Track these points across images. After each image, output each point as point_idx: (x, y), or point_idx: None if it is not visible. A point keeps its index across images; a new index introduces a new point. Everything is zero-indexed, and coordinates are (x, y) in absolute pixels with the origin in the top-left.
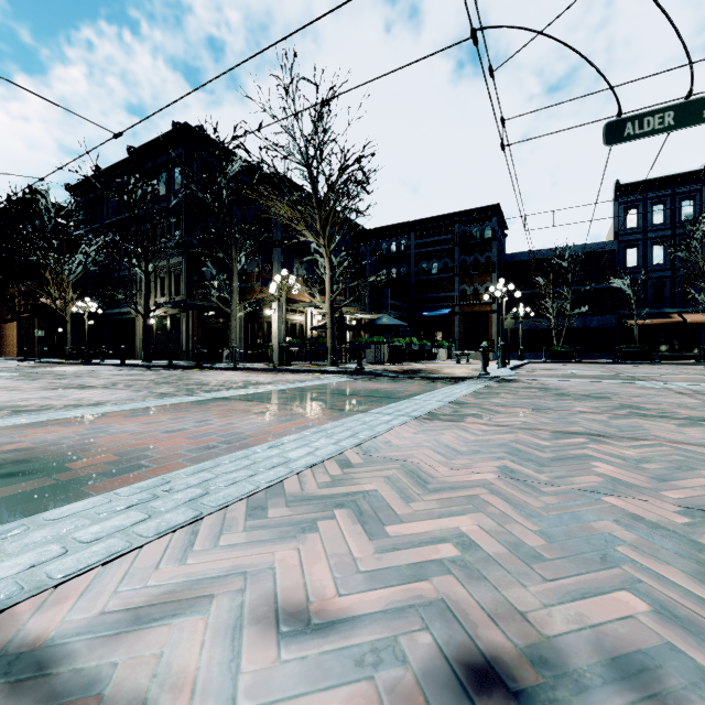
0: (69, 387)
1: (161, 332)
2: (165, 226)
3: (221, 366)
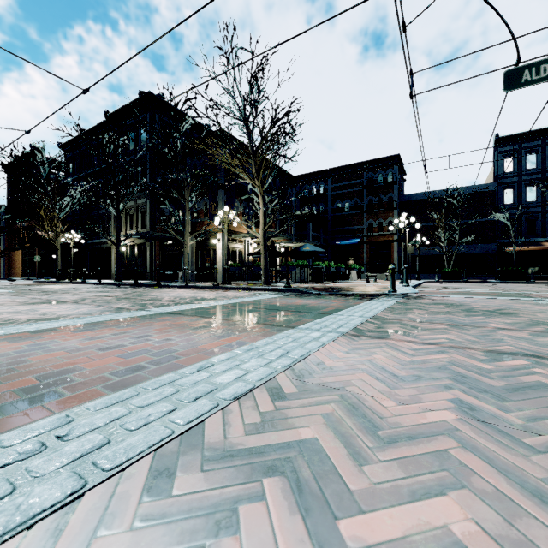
0: (45, 302)
1: (130, 257)
2: (134, 174)
3: (176, 284)
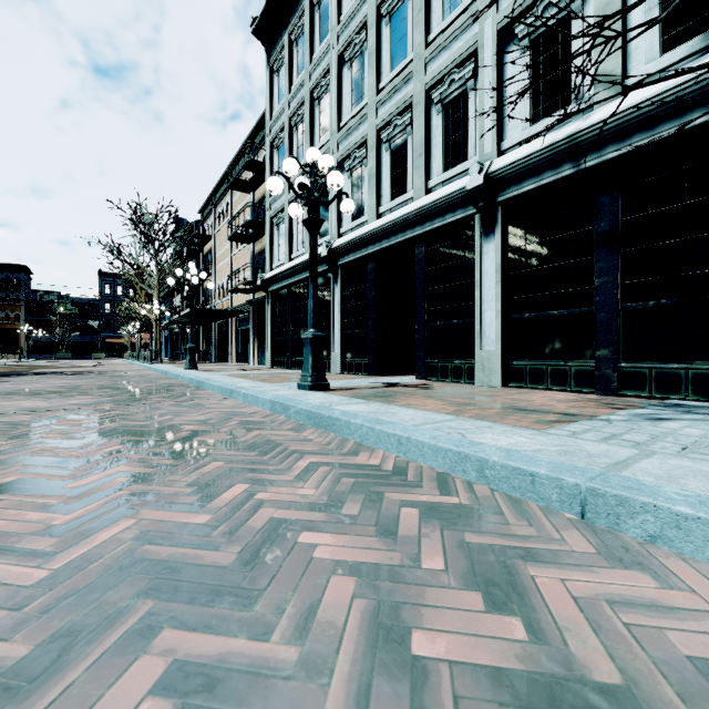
0: None
1: None
2: None
3: None
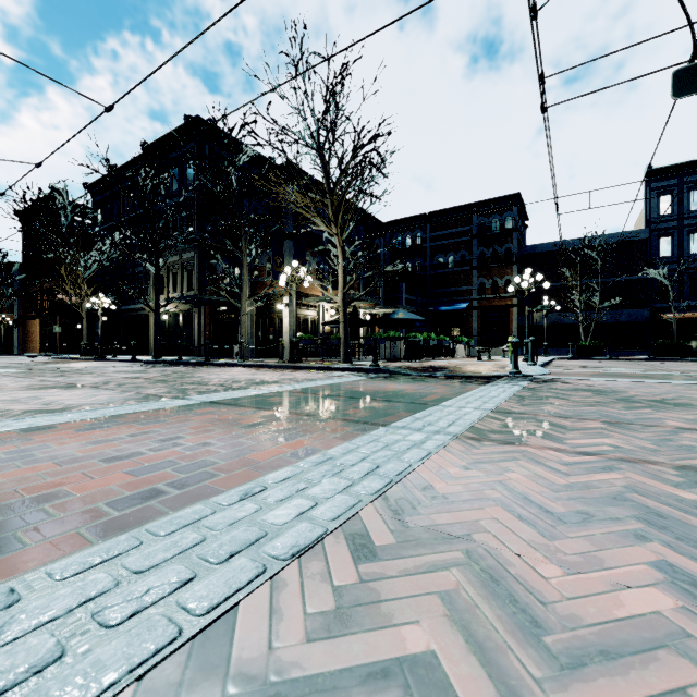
0: (56, 386)
1: (174, 327)
2: (178, 221)
3: (230, 362)
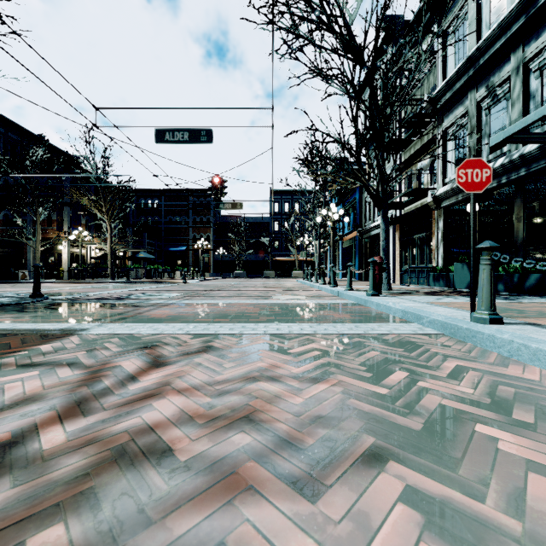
0: None
1: None
2: None
3: None
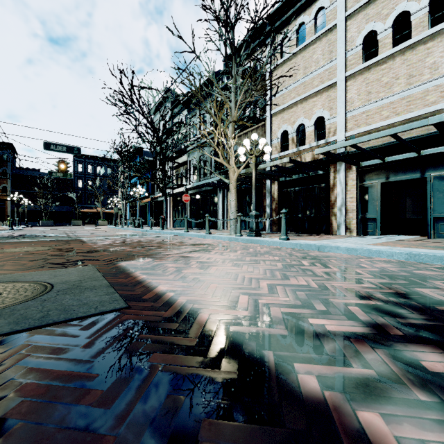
0: None
1: None
2: None
3: None
